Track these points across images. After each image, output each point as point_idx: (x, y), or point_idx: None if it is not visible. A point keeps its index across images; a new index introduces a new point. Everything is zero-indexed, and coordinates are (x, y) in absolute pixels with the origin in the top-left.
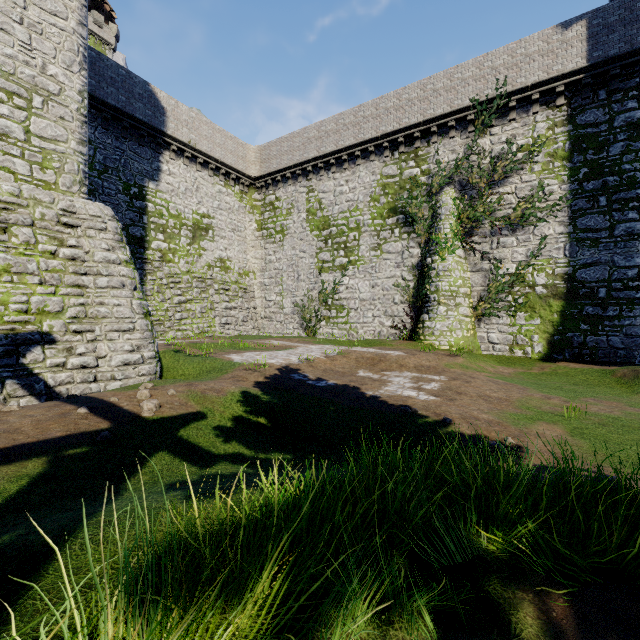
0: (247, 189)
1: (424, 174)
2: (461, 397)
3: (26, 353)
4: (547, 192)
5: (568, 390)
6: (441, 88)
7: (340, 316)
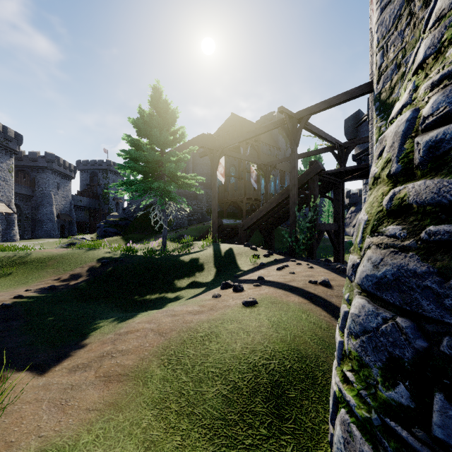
0: None
1: None
2: None
3: None
4: None
5: None
6: None
7: None
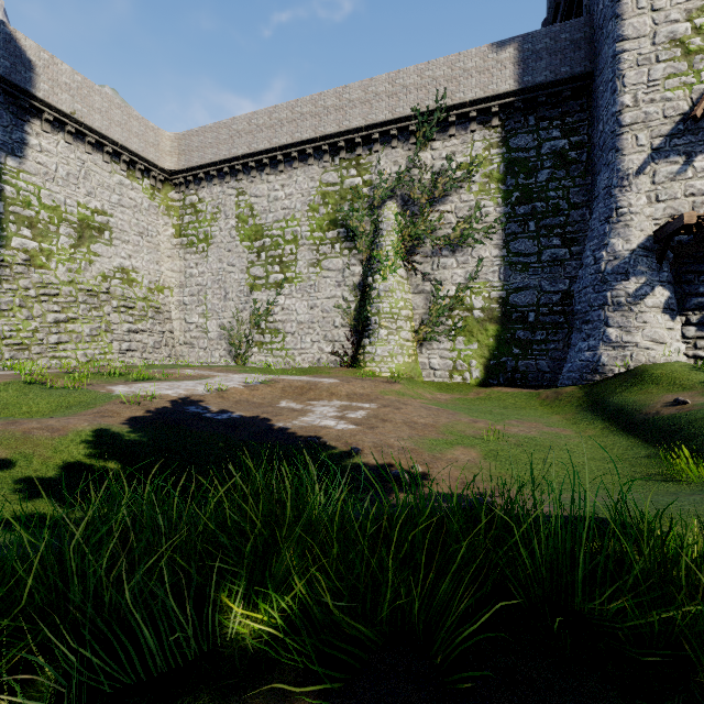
0: (161, 185)
1: (366, 185)
2: (385, 424)
3: None
4: (484, 214)
5: (497, 413)
6: (383, 92)
7: (275, 341)
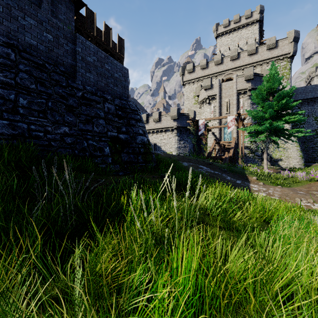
0: None
1: None
2: None
3: (278, 162)
4: None
5: None
6: None
7: None
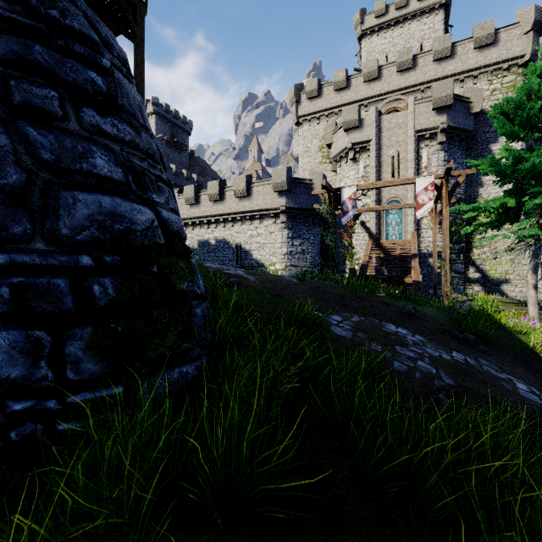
0: None
1: None
2: None
3: (501, 285)
4: None
5: None
6: None
7: None
